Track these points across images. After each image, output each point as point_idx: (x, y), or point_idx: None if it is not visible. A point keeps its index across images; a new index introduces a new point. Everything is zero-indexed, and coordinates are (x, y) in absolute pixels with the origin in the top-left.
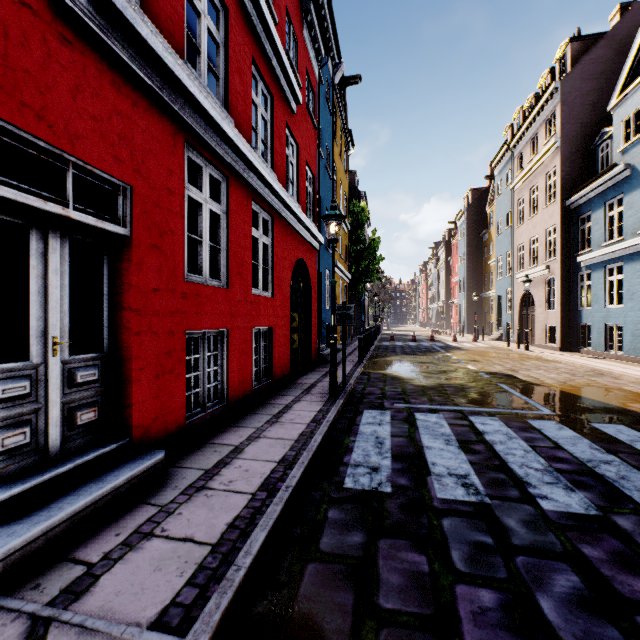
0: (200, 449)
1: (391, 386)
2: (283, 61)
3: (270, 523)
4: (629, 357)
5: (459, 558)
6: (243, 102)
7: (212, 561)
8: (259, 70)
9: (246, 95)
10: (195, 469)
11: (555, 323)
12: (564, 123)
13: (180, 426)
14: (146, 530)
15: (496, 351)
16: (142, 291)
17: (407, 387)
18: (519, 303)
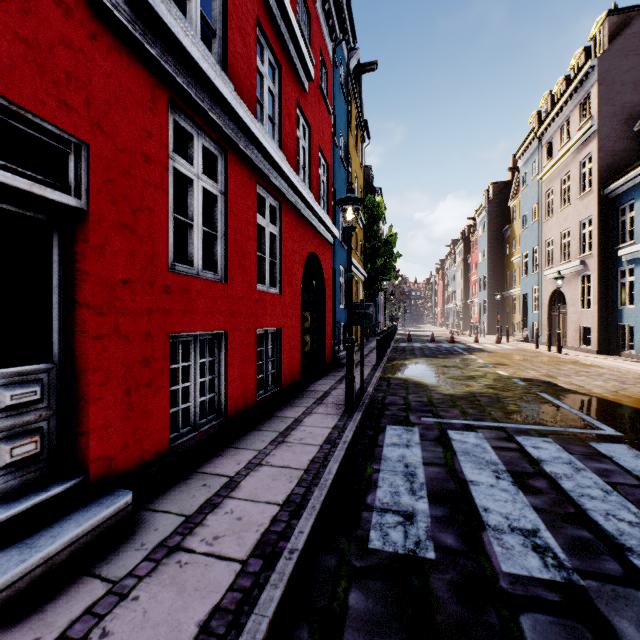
0: (186, 481)
1: (415, 395)
2: (293, 27)
3: (262, 626)
4: None
5: None
6: (245, 66)
7: None
8: (265, 34)
9: (249, 59)
10: (173, 514)
11: (591, 323)
12: (601, 104)
13: (161, 452)
14: (79, 633)
15: (524, 353)
16: (105, 282)
17: (433, 396)
18: (548, 302)
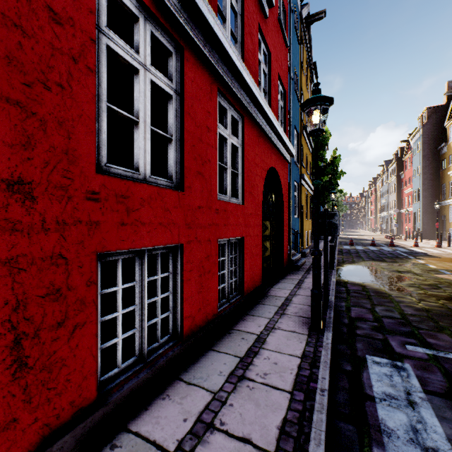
0: None
1: (382, 307)
2: None
3: None
4: None
5: None
6: None
7: None
8: None
9: None
10: None
11: None
12: None
13: (83, 408)
14: None
15: None
16: None
17: (405, 310)
18: None
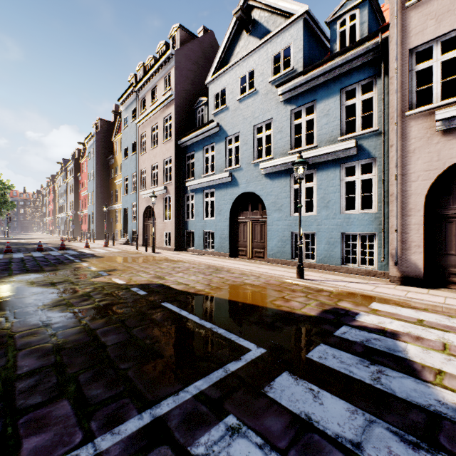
0: None
1: None
2: None
3: None
4: (219, 253)
5: None
6: None
7: None
8: None
9: None
10: None
11: (171, 230)
12: (177, 83)
13: None
14: None
15: (130, 255)
16: None
17: (19, 368)
18: (143, 215)
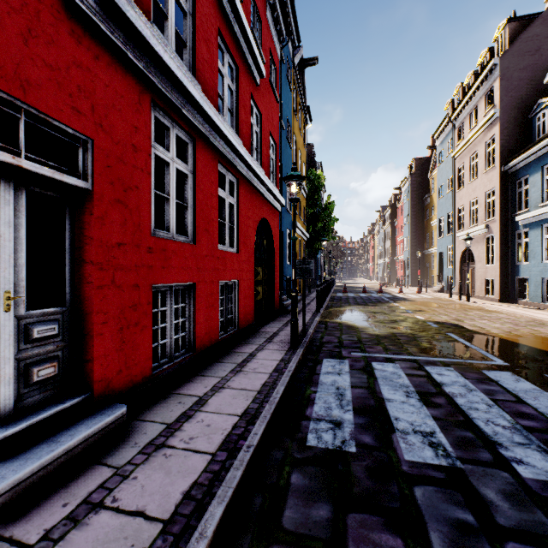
0: (165, 400)
1: (347, 335)
2: (248, 35)
3: (229, 493)
4: None
5: (440, 543)
6: (210, 70)
7: (161, 545)
8: (225, 42)
9: (213, 63)
10: (157, 423)
11: (494, 277)
12: (502, 96)
13: (146, 377)
14: (96, 499)
15: (440, 302)
16: (105, 245)
17: (362, 336)
18: (459, 259)
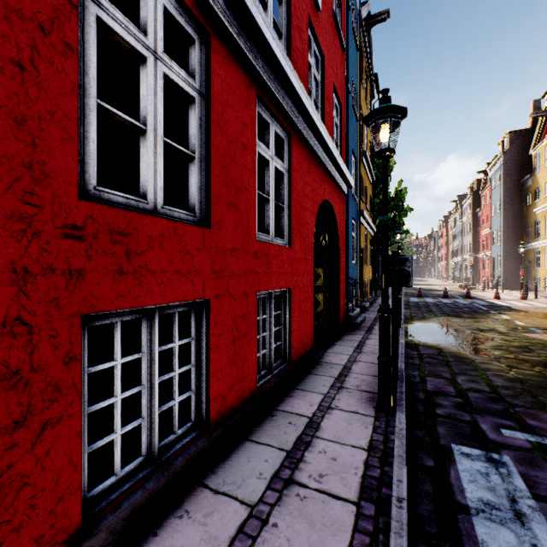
0: None
1: (465, 376)
2: None
3: None
4: None
5: None
6: None
7: None
8: None
9: None
10: None
11: None
12: None
13: (58, 543)
14: None
15: None
16: None
17: (494, 381)
18: None
